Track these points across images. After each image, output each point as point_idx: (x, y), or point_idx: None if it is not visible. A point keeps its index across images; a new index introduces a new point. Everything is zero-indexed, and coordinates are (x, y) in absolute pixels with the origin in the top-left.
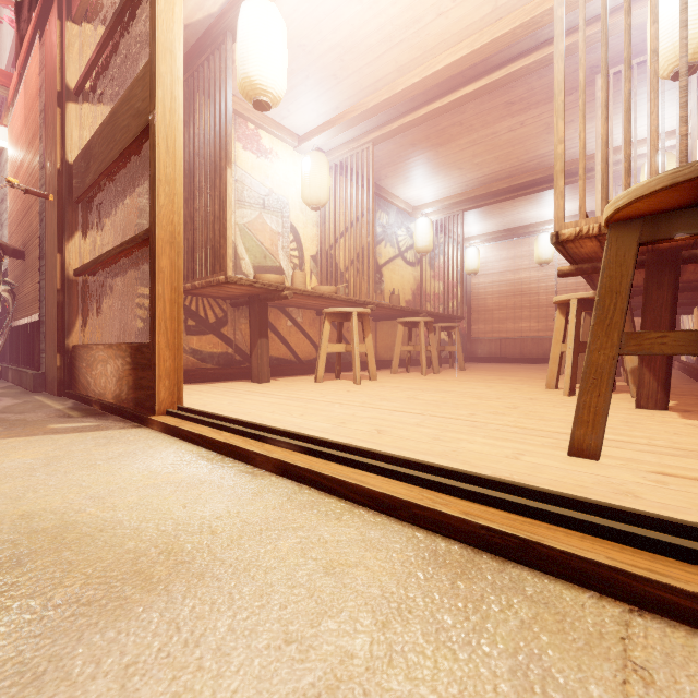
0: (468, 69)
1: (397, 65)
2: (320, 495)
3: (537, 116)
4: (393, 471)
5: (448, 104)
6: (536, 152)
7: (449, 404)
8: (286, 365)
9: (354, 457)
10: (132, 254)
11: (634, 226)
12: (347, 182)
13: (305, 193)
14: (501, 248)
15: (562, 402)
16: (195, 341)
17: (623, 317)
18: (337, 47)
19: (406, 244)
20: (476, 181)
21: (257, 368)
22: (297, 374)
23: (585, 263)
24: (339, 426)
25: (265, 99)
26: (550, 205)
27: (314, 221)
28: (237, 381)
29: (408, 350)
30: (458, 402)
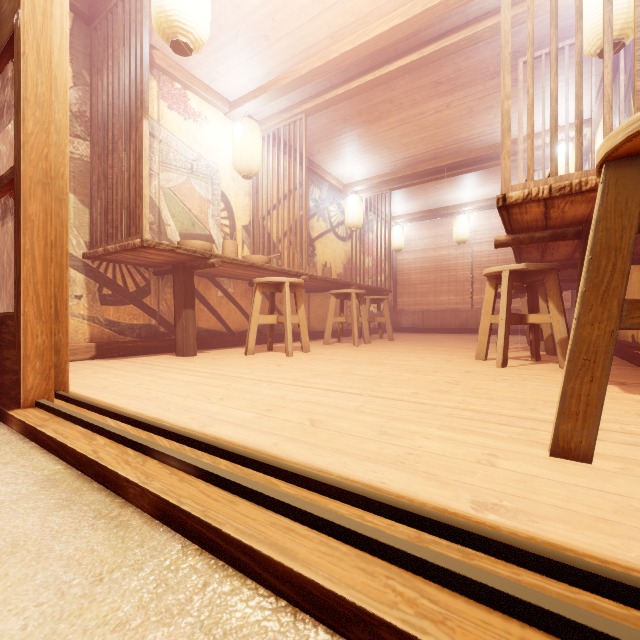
0: (400, 42)
1: (330, 31)
2: (214, 572)
3: (461, 98)
4: (337, 527)
5: (380, 77)
6: (458, 135)
7: (388, 379)
8: (216, 337)
9: (276, 492)
10: (6, 203)
11: (639, 164)
12: (280, 155)
13: (236, 160)
14: (423, 227)
15: (499, 376)
16: (112, 312)
17: (625, 281)
18: (268, 3)
19: (337, 220)
20: (403, 161)
21: (182, 340)
22: (228, 346)
23: (521, 233)
24: (264, 416)
25: (185, 40)
26: (467, 189)
27: (246, 191)
28: (160, 354)
29: (340, 321)
30: (396, 378)
